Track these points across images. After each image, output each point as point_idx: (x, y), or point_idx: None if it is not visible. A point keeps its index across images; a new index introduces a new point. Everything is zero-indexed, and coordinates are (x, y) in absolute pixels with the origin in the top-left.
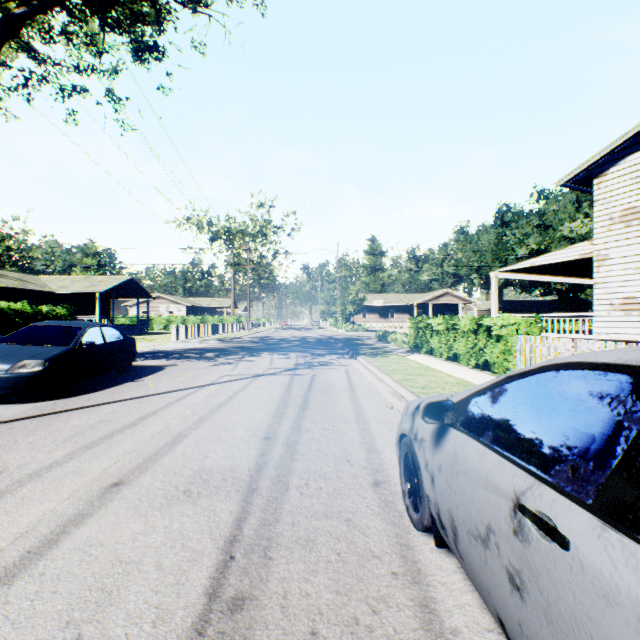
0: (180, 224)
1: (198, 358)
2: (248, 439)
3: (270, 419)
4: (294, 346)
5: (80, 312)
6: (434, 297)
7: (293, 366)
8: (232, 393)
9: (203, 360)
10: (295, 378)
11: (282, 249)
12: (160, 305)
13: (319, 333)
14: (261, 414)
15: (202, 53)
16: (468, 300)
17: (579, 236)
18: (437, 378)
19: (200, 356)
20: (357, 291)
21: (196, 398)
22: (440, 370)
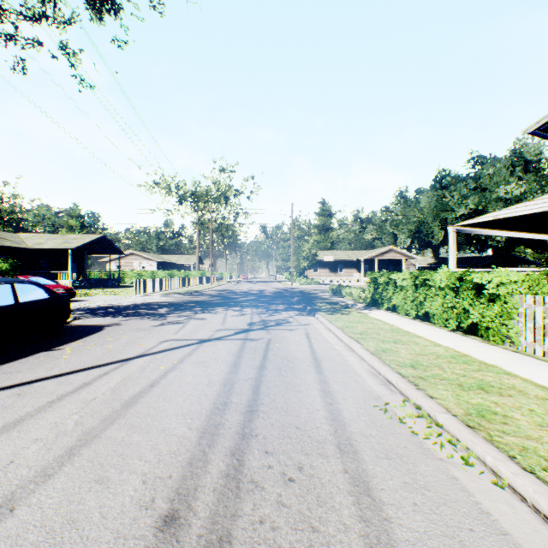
0: (150, 188)
1: (148, 315)
2: (128, 525)
3: (193, 443)
4: (251, 300)
5: (56, 267)
6: (379, 253)
7: (246, 326)
8: (159, 374)
9: (151, 318)
10: (246, 345)
11: (242, 210)
12: (133, 261)
13: (275, 286)
14: (183, 427)
15: (160, 13)
16: (410, 256)
17: (515, 197)
18: (421, 348)
19: (151, 312)
20: (310, 248)
21: (105, 385)
22: (416, 334)
